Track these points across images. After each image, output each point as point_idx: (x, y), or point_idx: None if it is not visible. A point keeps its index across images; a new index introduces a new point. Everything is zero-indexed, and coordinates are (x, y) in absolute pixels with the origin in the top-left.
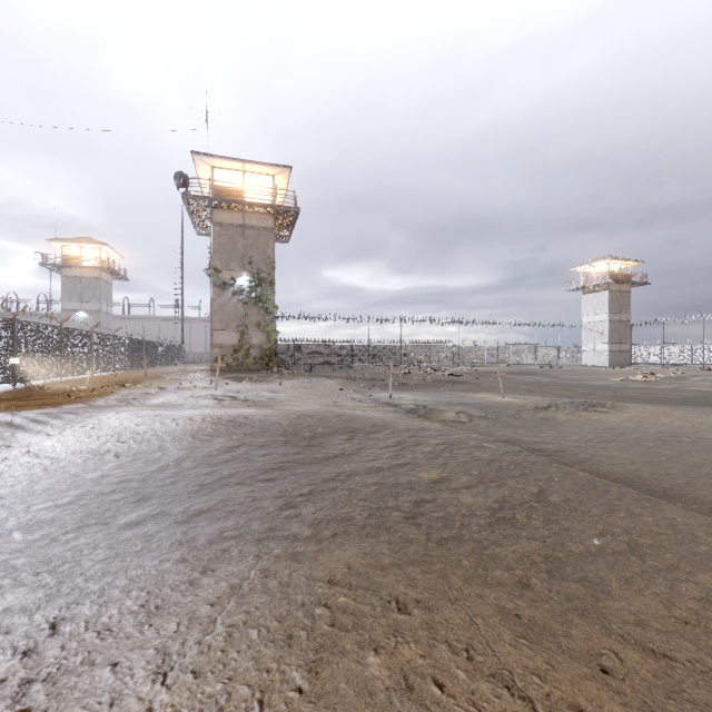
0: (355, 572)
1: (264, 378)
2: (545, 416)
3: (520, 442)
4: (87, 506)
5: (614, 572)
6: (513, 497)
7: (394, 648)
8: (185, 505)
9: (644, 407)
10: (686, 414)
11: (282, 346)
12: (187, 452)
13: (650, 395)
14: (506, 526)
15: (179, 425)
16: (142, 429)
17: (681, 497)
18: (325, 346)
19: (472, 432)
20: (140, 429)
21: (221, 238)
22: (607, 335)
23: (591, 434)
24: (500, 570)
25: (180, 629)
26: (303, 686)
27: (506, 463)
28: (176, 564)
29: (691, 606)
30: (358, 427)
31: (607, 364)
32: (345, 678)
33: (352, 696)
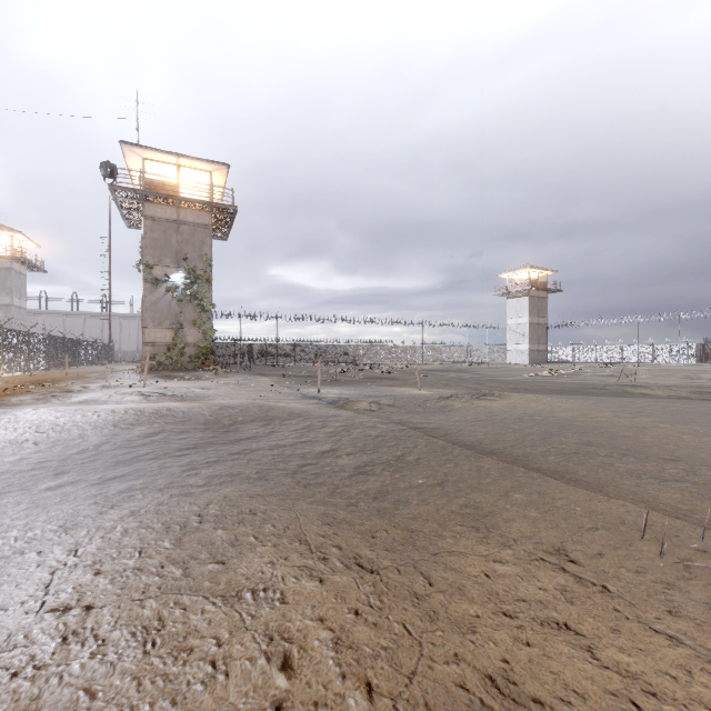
0: (228, 500)
1: (198, 376)
2: (445, 404)
3: (409, 423)
4: (8, 480)
5: (419, 495)
6: (380, 459)
7: (236, 528)
8: (101, 474)
9: (523, 395)
10: (553, 400)
11: (221, 345)
12: (107, 438)
13: (541, 387)
14: (362, 476)
15: (101, 416)
16: (62, 421)
17: (500, 454)
18: (267, 345)
19: (375, 417)
20: (60, 421)
21: (154, 233)
22: (528, 336)
23: (471, 416)
24: (341, 498)
25: (90, 533)
26: (170, 546)
27: (388, 437)
28: (89, 505)
29: (454, 509)
30: (276, 416)
31: (528, 362)
32: (198, 540)
33: (199, 547)
